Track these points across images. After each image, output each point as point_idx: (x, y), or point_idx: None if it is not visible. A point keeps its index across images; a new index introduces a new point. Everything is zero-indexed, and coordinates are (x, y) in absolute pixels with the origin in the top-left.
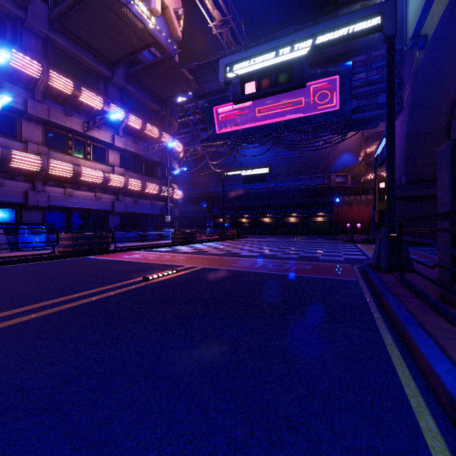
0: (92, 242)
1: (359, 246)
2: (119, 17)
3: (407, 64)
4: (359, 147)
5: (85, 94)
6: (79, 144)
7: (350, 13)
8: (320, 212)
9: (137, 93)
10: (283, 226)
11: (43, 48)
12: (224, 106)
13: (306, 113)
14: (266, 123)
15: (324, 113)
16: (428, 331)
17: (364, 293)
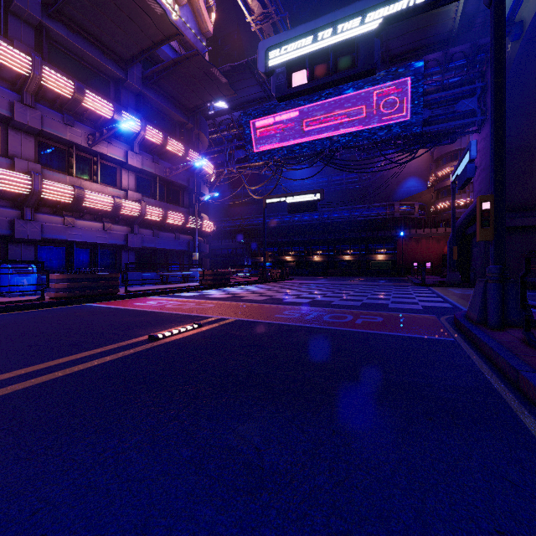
0: (95, 285)
1: (434, 290)
2: None
3: None
4: (428, 170)
5: (90, 98)
6: (83, 163)
7: None
8: (381, 249)
9: (158, 100)
10: (336, 265)
11: (35, 40)
12: (265, 118)
13: (366, 126)
14: (317, 139)
15: (389, 125)
16: None
17: (476, 363)
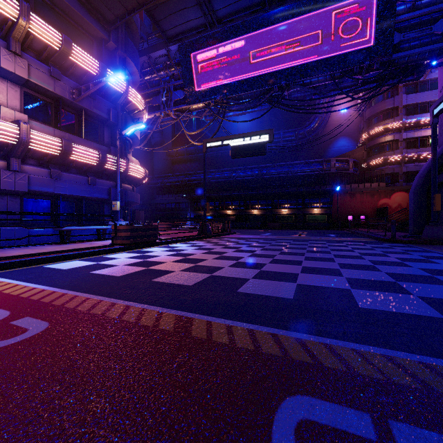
0: None
1: (432, 250)
2: None
3: None
4: (357, 130)
5: None
6: None
7: None
8: (317, 203)
9: None
10: (274, 218)
11: None
12: (206, 50)
13: (323, 55)
14: (265, 73)
15: (351, 53)
16: None
17: None
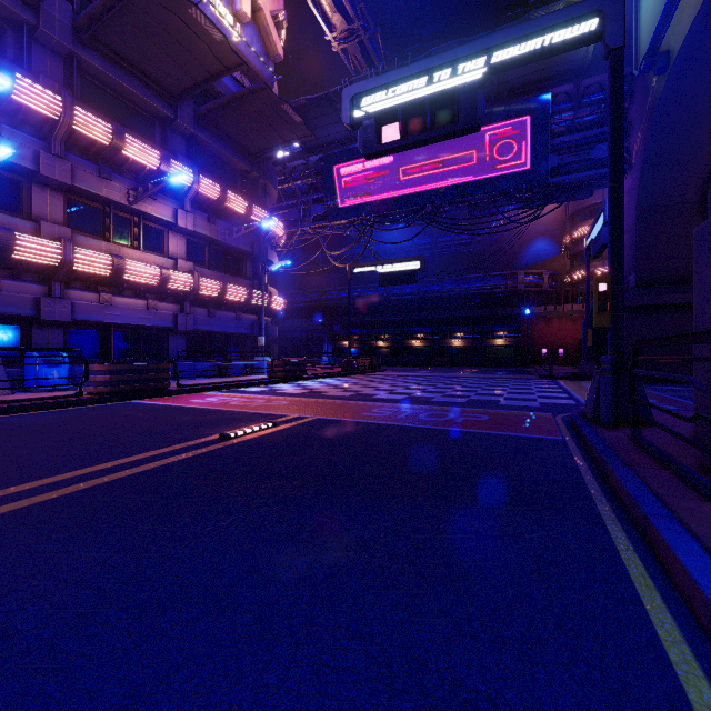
0: (142, 378)
1: (563, 384)
2: (184, 23)
3: (638, 98)
4: (561, 228)
5: (132, 145)
6: (122, 224)
7: (551, 12)
8: (500, 331)
9: (214, 144)
10: (442, 352)
11: (64, 73)
12: (350, 164)
13: (478, 175)
14: (416, 191)
15: (507, 175)
16: (689, 527)
17: (576, 460)
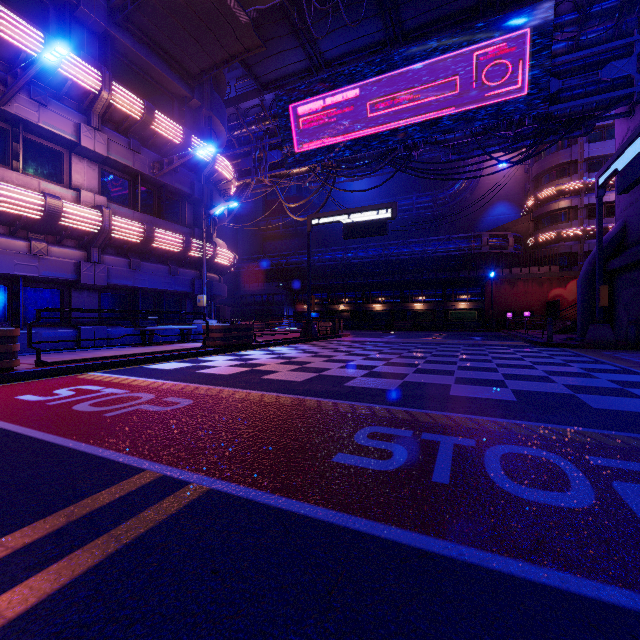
0: None
1: (586, 354)
2: None
3: None
4: (522, 192)
5: None
6: None
7: None
8: (463, 294)
9: (139, 52)
10: (403, 316)
11: None
12: (310, 101)
13: (460, 107)
14: (386, 129)
15: (496, 105)
16: None
17: None
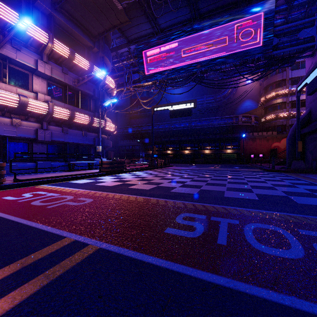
0: None
1: (291, 175)
2: None
3: None
4: (258, 95)
5: None
6: None
7: None
8: (229, 145)
9: (67, 24)
10: (199, 156)
11: None
12: (153, 49)
13: (228, 52)
14: (191, 63)
15: (246, 51)
16: None
17: None
